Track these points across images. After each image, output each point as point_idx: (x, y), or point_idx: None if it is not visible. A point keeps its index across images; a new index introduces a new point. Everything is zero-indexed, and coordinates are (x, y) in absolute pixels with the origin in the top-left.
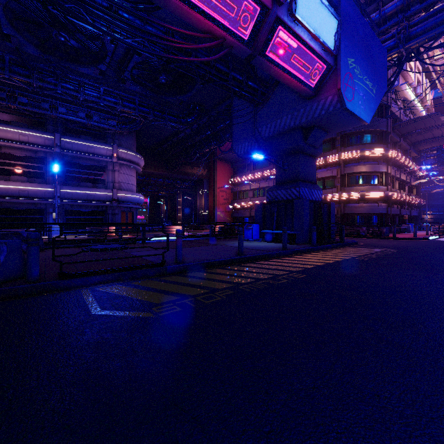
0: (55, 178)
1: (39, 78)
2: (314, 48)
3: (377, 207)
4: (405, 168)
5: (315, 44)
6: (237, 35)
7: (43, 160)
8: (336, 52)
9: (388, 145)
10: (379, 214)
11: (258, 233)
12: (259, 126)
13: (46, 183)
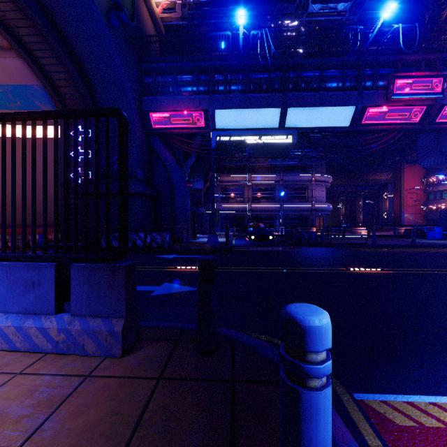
0: (281, 199)
1: None
2: None
3: None
4: None
5: None
6: (410, 123)
7: (273, 189)
8: None
9: None
10: None
11: (441, 234)
12: (443, 148)
13: (275, 202)
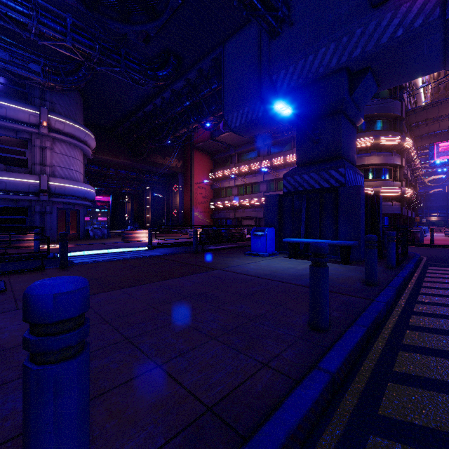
0: None
1: None
2: None
3: (391, 206)
4: (411, 163)
5: None
6: None
7: None
8: None
9: (402, 133)
10: (392, 214)
11: (273, 242)
12: (274, 71)
13: None
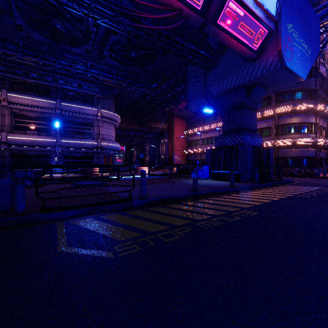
0: (57, 132)
1: (43, 57)
2: (258, 16)
3: (307, 151)
4: None
5: (259, 11)
6: (192, 6)
7: (48, 119)
8: (277, 18)
9: (316, 100)
10: (308, 157)
11: (208, 173)
12: (209, 87)
13: (50, 136)
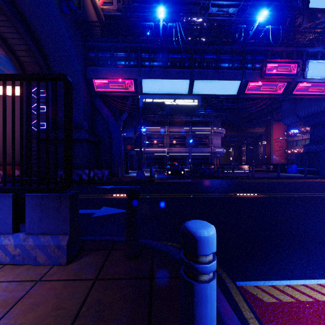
0: (190, 145)
1: None
2: (323, 82)
3: None
4: None
5: (323, 79)
6: (276, 93)
7: (184, 138)
8: None
9: None
10: None
11: (296, 169)
12: (297, 112)
13: (186, 147)
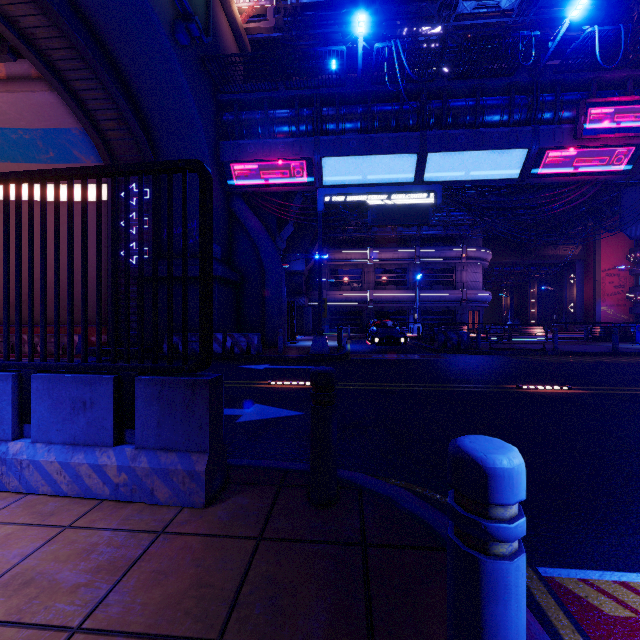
0: (416, 285)
1: None
2: None
3: None
4: None
5: None
6: (611, 171)
7: (405, 270)
8: None
9: None
10: None
11: None
12: None
13: (408, 289)
